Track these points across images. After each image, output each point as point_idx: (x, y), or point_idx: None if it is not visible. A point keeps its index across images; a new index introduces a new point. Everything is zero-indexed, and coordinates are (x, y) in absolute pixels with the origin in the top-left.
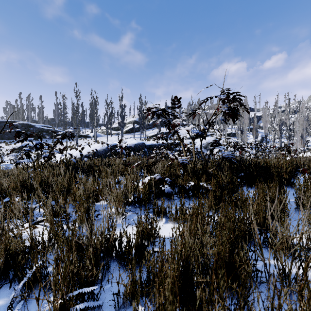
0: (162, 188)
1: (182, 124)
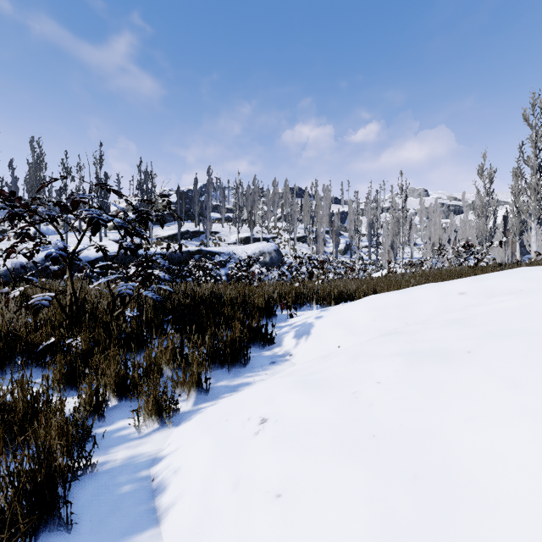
0: None
1: (228, 218)
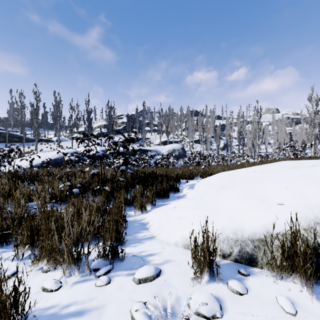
0: (73, 191)
1: (154, 130)
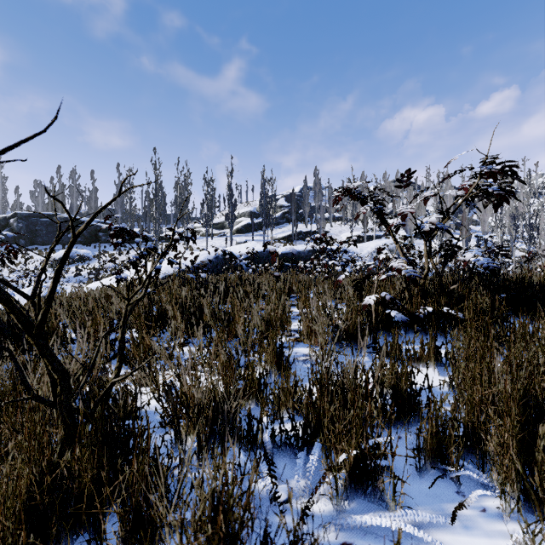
0: (391, 315)
1: (333, 217)
